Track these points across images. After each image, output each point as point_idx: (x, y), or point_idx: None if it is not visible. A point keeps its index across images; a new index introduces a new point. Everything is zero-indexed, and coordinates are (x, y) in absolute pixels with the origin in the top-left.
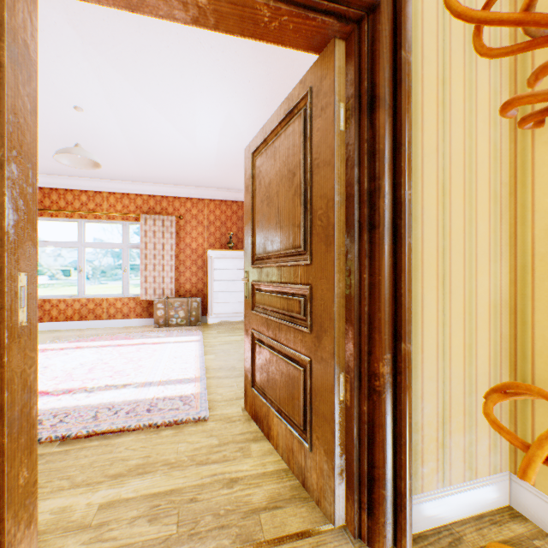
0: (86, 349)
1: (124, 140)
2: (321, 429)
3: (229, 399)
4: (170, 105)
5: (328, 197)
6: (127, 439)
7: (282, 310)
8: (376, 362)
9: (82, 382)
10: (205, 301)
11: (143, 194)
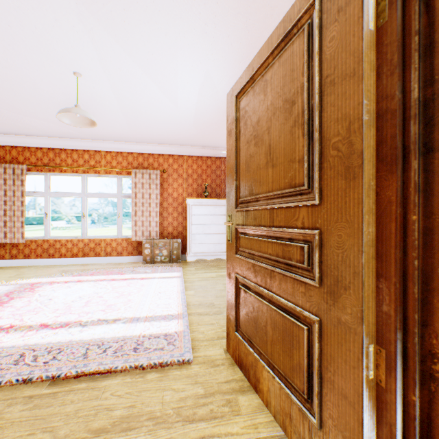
0: (85, 283)
1: (117, 104)
2: (337, 408)
3: (210, 338)
4: (155, 66)
5: (350, 118)
6: (113, 382)
7: (274, 256)
8: (434, 338)
9: (78, 315)
10: (184, 242)
11: (133, 152)
